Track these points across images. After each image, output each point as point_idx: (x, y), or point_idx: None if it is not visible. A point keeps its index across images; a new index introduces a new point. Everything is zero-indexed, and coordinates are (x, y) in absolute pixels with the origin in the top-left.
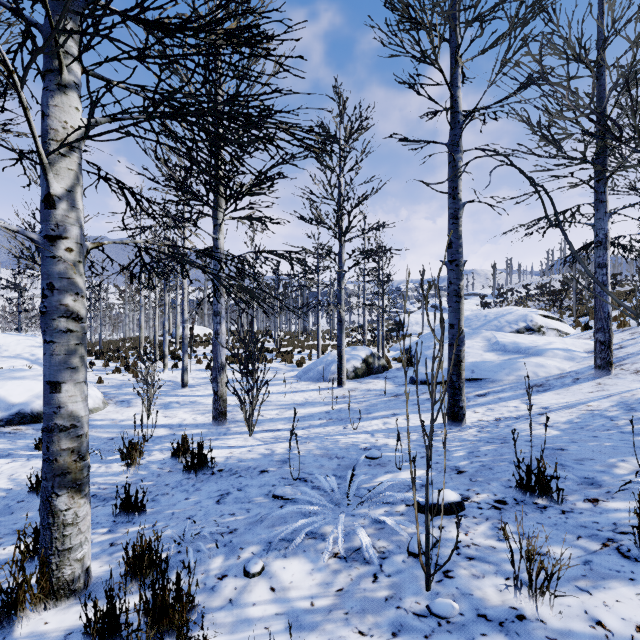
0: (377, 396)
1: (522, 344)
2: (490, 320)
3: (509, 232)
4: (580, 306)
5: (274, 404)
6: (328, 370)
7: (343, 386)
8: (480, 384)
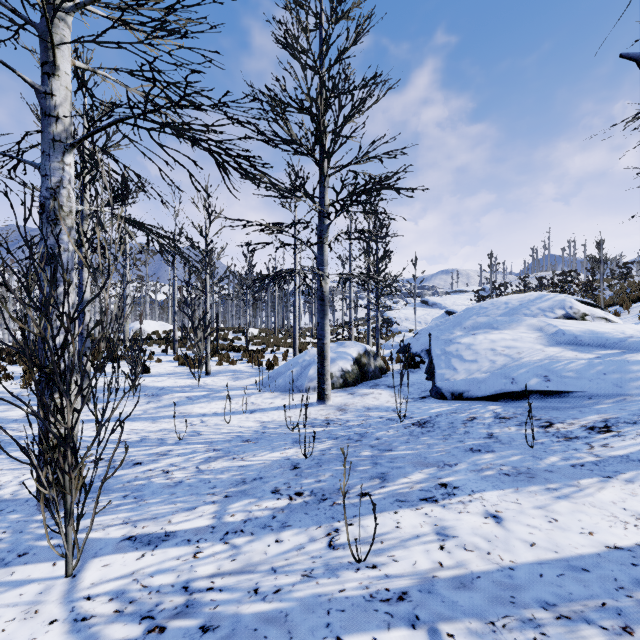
0: (385, 422)
1: (605, 334)
2: (514, 308)
3: (637, 118)
4: (592, 298)
5: (204, 440)
6: (304, 375)
7: (326, 401)
8: (568, 401)
